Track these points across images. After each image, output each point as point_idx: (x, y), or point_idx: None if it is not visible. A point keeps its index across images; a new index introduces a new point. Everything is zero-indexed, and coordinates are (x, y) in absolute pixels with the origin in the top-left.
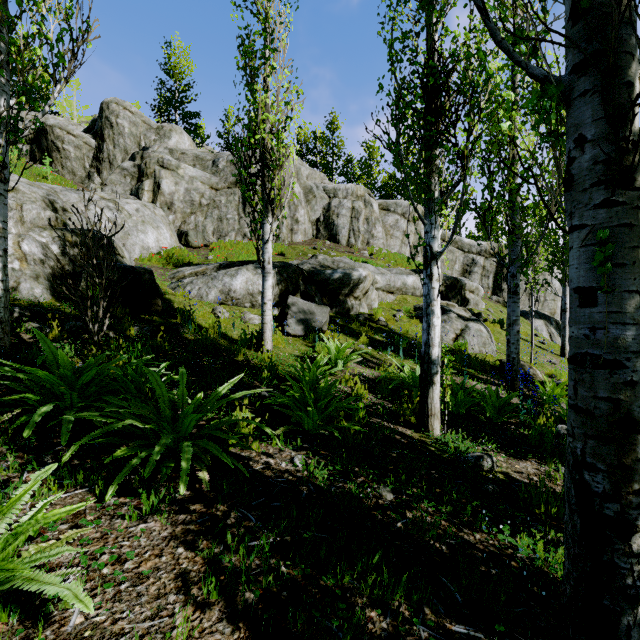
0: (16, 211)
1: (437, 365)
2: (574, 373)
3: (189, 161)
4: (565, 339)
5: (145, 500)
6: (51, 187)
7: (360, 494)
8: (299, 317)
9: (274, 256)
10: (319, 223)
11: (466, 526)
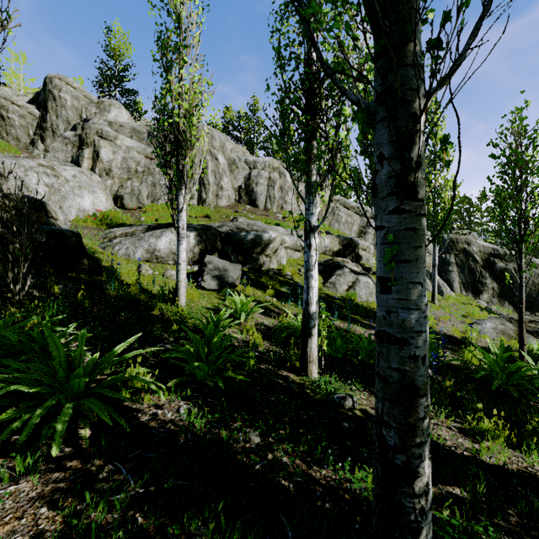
0: None
1: (315, 320)
2: (377, 346)
3: (127, 133)
4: (435, 289)
5: (19, 462)
6: None
7: (230, 440)
8: (214, 273)
9: (200, 218)
10: (241, 190)
11: (316, 463)
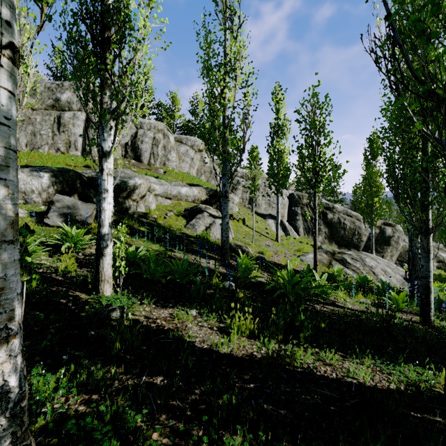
0: None
1: (107, 241)
2: None
3: None
4: (278, 230)
5: None
6: None
7: None
8: (62, 211)
9: (80, 167)
10: (127, 146)
11: None
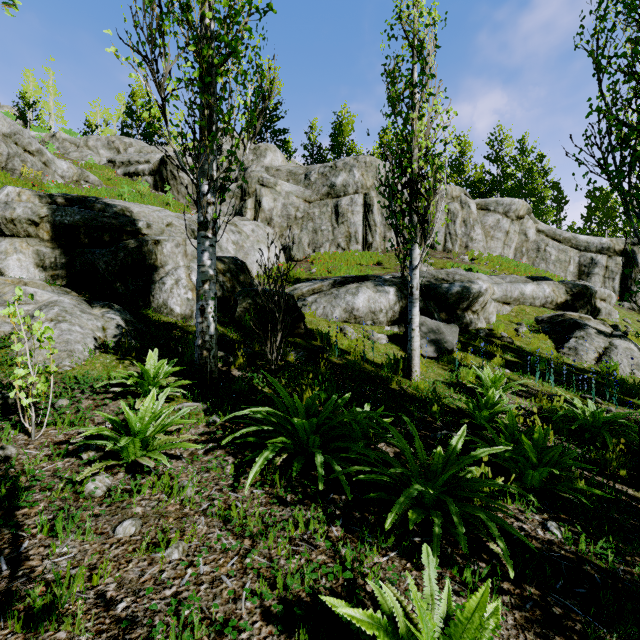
0: (182, 246)
1: None
2: None
3: (283, 177)
4: None
5: (470, 577)
6: (189, 217)
7: None
8: (429, 337)
9: (372, 266)
10: None
11: None
